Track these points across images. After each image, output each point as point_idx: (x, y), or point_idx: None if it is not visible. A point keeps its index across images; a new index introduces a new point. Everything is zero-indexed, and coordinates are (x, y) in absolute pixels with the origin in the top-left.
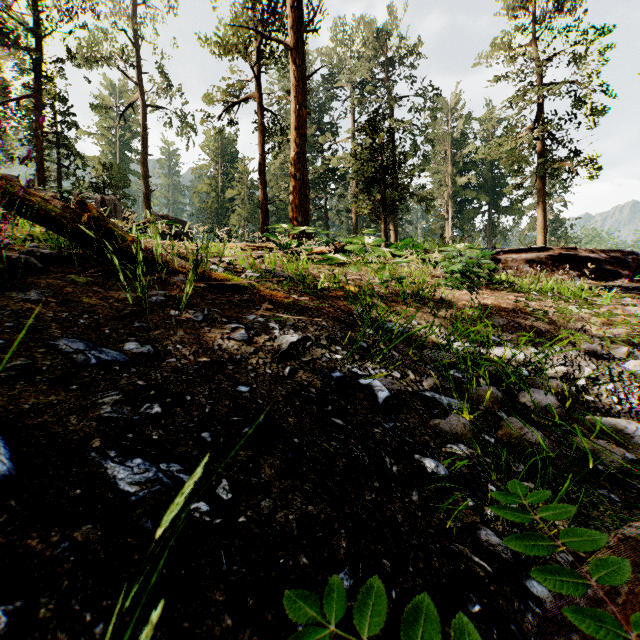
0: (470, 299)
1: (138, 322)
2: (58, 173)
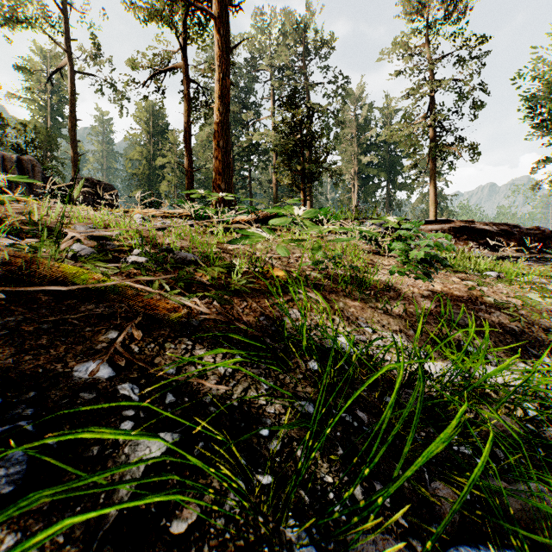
0: (415, 283)
1: None
2: None
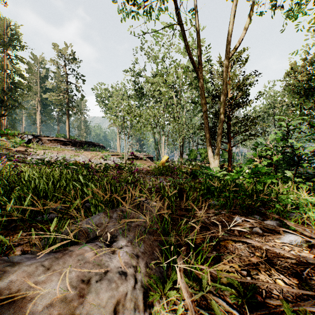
0: (17, 149)
1: None
2: None
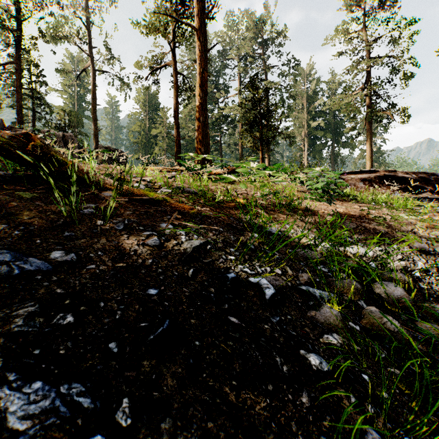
0: (327, 208)
1: (68, 232)
2: (33, 117)
